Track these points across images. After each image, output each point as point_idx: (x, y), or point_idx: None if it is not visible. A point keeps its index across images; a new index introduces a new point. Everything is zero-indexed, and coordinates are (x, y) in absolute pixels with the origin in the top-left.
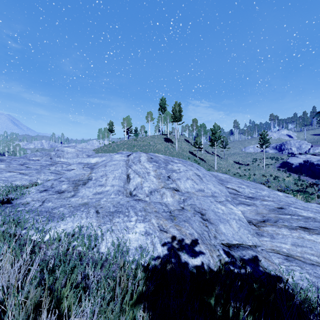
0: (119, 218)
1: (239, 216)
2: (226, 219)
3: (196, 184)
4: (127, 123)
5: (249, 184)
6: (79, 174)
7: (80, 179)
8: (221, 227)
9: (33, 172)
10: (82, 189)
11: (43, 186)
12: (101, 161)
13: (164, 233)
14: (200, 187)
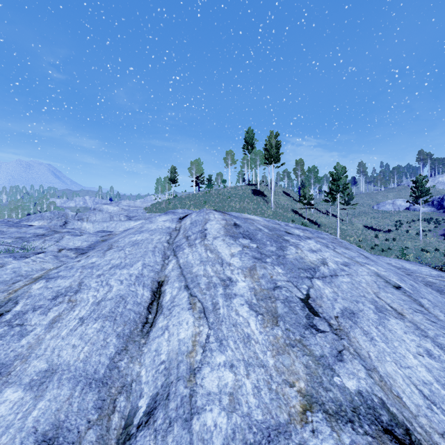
0: None
1: None
2: None
3: (440, 350)
4: (197, 168)
5: None
6: (24, 275)
7: None
8: None
9: None
10: None
11: None
12: (122, 231)
13: None
14: None
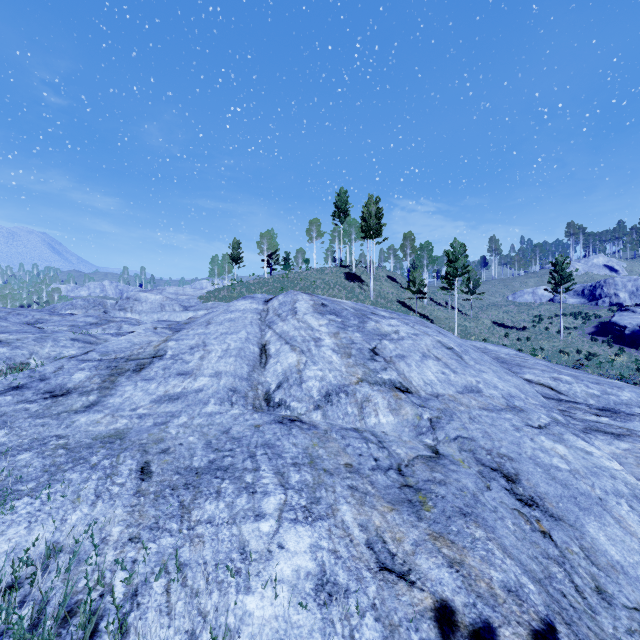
0: (219, 499)
1: (629, 483)
2: (592, 495)
3: (452, 372)
4: (269, 243)
5: (573, 372)
6: (140, 344)
7: (133, 355)
8: (596, 533)
9: (29, 337)
10: (127, 384)
11: (31, 374)
12: (204, 315)
13: (400, 585)
14: (466, 380)
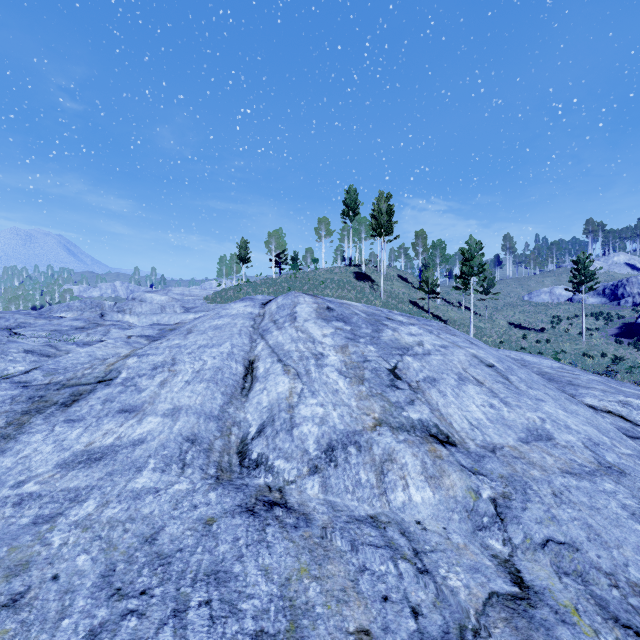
0: None
1: None
2: None
3: (503, 404)
4: (277, 242)
5: (635, 391)
6: (102, 358)
7: (74, 379)
8: None
9: None
10: (39, 429)
11: None
12: (193, 319)
13: None
14: (526, 417)
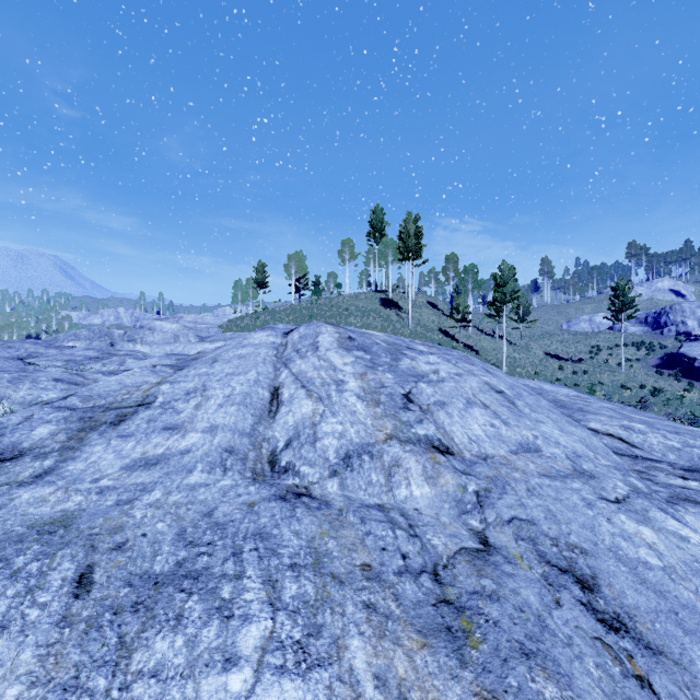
0: (177, 630)
1: None
2: (698, 608)
3: (503, 424)
4: (297, 266)
5: (645, 418)
6: (132, 386)
7: (115, 402)
8: None
9: (4, 378)
10: (98, 442)
11: None
12: (214, 349)
13: None
14: (521, 434)
